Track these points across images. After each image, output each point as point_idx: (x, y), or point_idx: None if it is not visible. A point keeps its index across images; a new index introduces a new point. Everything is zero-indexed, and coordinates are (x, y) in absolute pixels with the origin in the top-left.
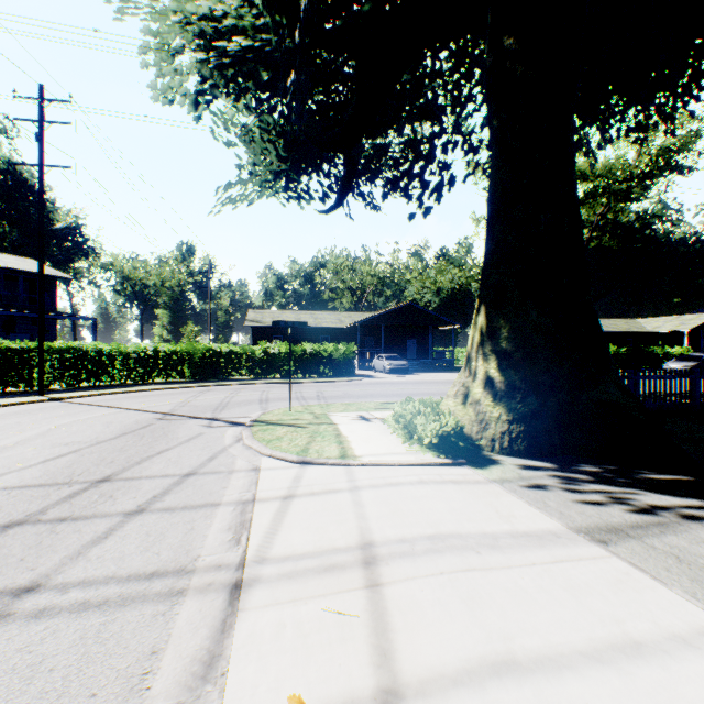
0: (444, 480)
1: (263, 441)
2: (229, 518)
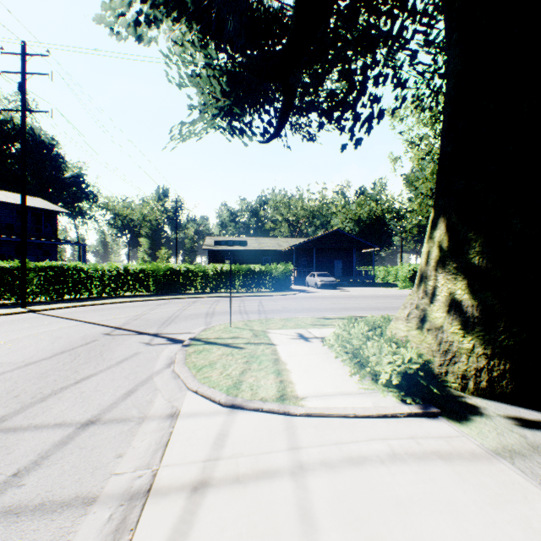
0: (425, 450)
1: (193, 368)
2: None
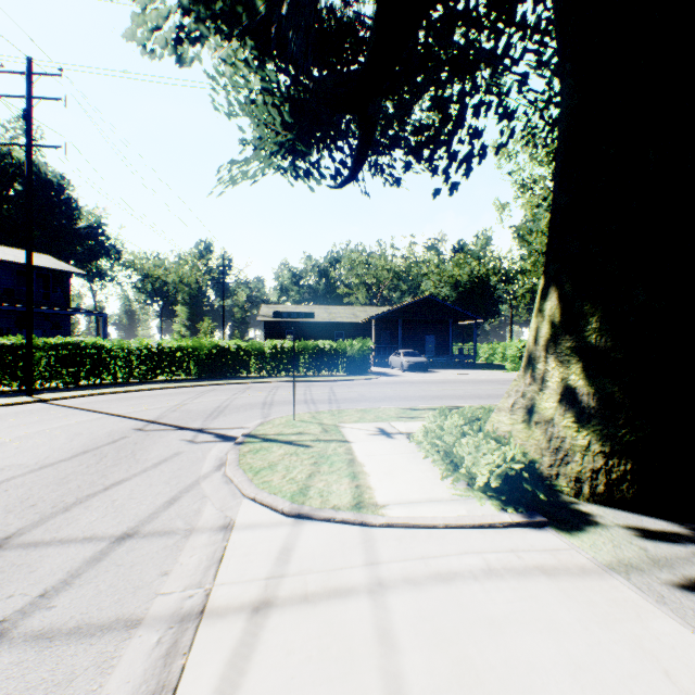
0: (527, 565)
1: (249, 471)
2: (137, 675)
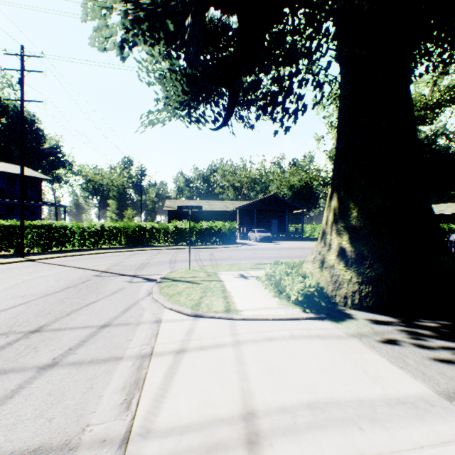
0: (311, 334)
1: (167, 295)
2: (126, 375)
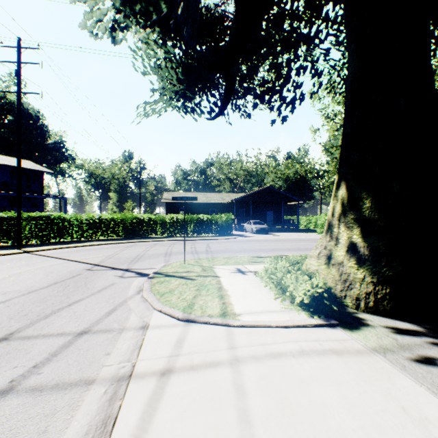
0: (325, 348)
1: (157, 294)
2: (93, 410)
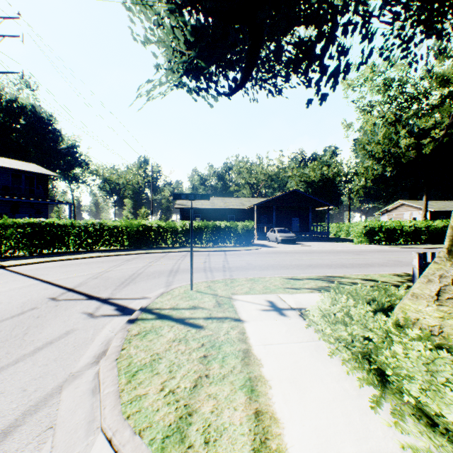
0: None
1: (124, 373)
2: None
